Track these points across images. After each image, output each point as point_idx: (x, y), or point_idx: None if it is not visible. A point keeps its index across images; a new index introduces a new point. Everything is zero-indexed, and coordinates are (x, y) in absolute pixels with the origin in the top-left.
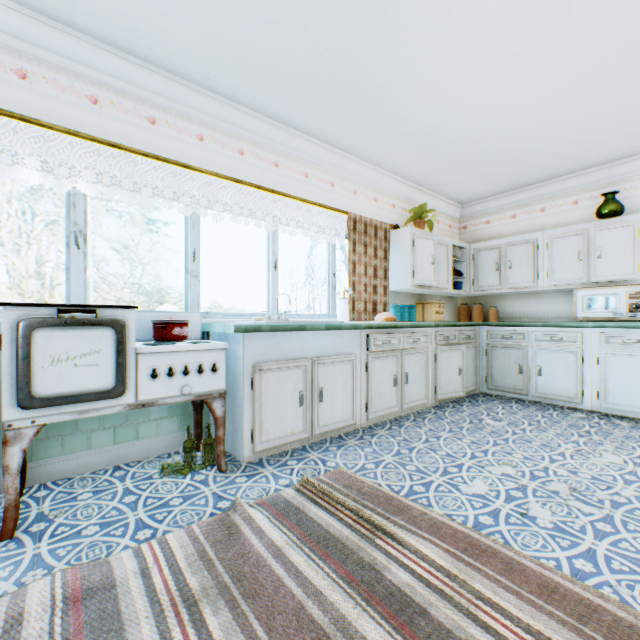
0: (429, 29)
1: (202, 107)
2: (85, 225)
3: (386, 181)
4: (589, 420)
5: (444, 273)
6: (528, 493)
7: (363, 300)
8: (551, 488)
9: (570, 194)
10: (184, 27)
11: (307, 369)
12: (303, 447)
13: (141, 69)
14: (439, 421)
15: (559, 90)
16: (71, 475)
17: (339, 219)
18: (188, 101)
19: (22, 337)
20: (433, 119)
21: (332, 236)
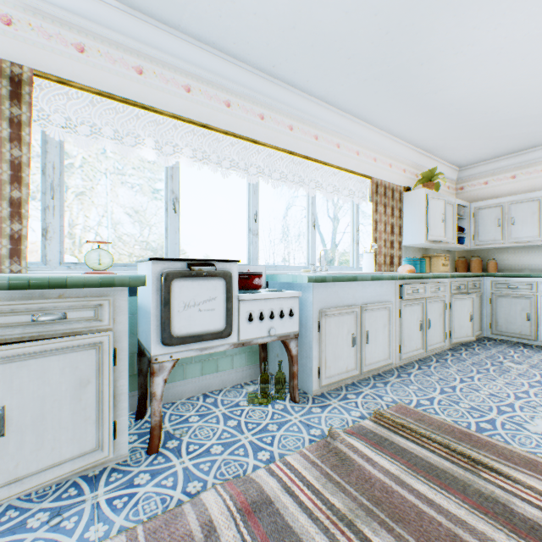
0: (491, 6)
1: (264, 91)
2: (178, 193)
3: (399, 149)
4: None
5: (450, 229)
6: None
7: (383, 254)
8: None
9: None
10: (269, 22)
11: (357, 315)
12: (352, 383)
13: (222, 61)
14: (461, 363)
15: None
16: (172, 400)
17: (363, 183)
18: (254, 86)
19: (165, 286)
20: (462, 90)
21: (356, 198)
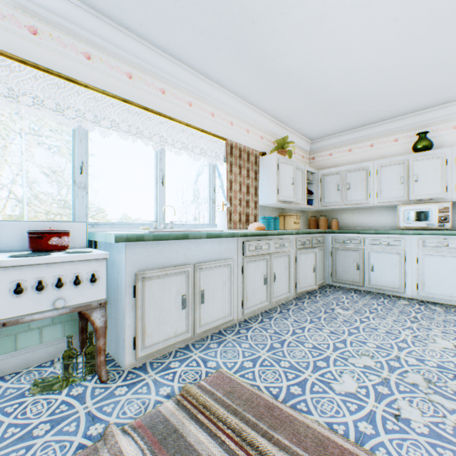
0: None
1: (89, 26)
2: None
3: (256, 116)
4: (412, 306)
5: (300, 192)
6: (393, 388)
7: (238, 212)
8: (410, 380)
9: (392, 134)
10: None
11: (190, 274)
12: (186, 345)
13: None
14: (301, 312)
15: (401, 39)
16: None
17: (218, 144)
18: (73, 18)
19: None
20: (298, 60)
21: (213, 158)
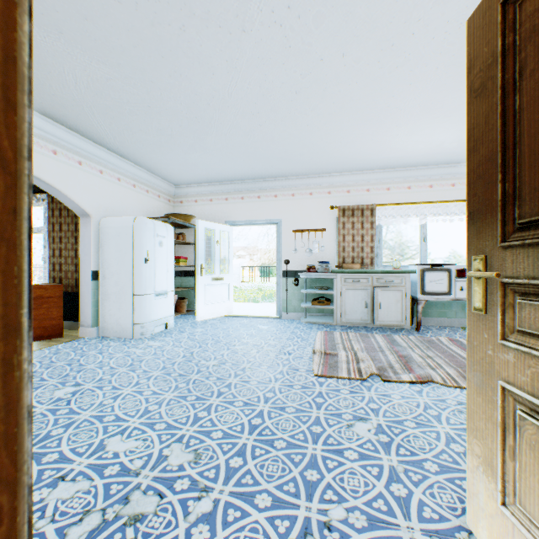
0: None
1: None
2: (425, 233)
3: None
4: None
5: None
6: None
7: None
8: None
9: None
10: None
11: None
12: None
13: (449, 168)
14: None
15: None
16: (423, 324)
17: None
18: None
19: (421, 274)
20: None
21: None
